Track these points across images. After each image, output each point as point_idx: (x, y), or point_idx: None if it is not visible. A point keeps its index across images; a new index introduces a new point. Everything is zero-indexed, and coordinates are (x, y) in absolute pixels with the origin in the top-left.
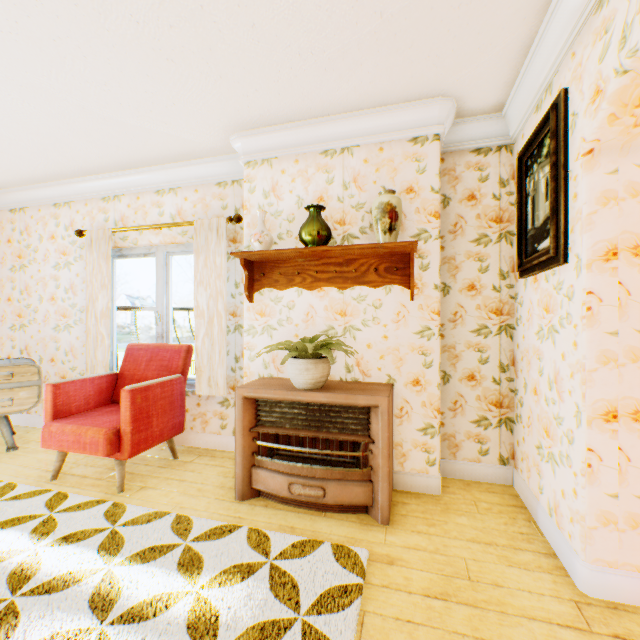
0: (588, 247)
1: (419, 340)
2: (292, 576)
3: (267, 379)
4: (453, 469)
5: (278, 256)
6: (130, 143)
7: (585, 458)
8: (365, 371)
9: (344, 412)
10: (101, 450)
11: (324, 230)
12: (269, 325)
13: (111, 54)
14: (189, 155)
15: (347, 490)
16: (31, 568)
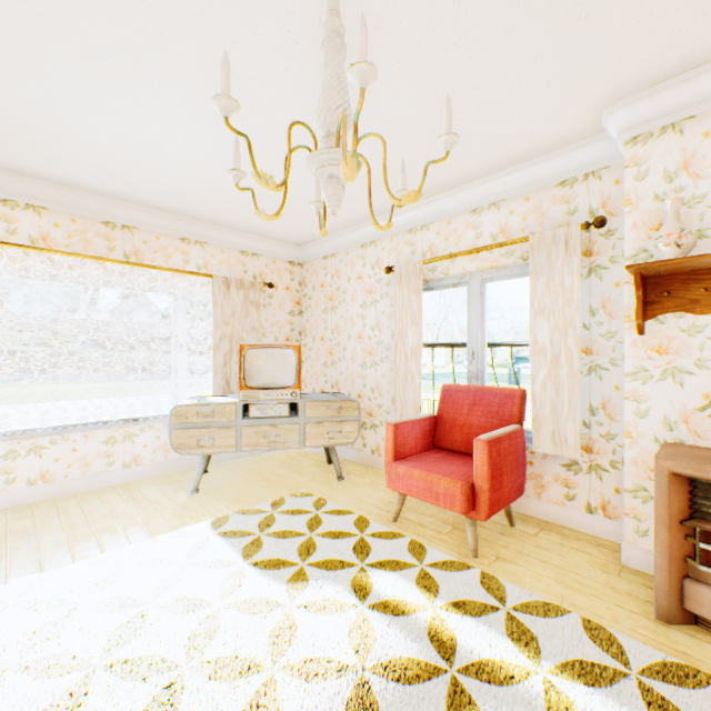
0: None
1: None
2: None
3: (683, 447)
4: None
5: (710, 262)
6: (460, 159)
7: None
8: None
9: None
10: (456, 505)
11: None
12: (675, 367)
13: (503, 42)
14: (524, 156)
15: None
16: (444, 634)
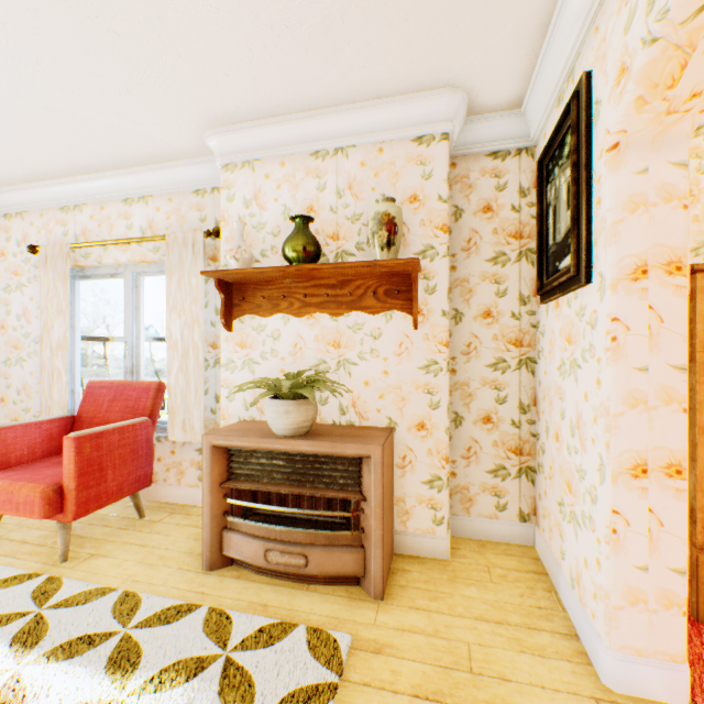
0: (613, 263)
1: (424, 376)
2: (251, 673)
3: (246, 423)
4: (466, 527)
5: (259, 276)
6: (85, 140)
7: (609, 522)
8: (362, 413)
9: (332, 463)
10: (37, 511)
11: (311, 245)
12: (251, 358)
13: (36, 21)
14: (160, 157)
15: (334, 558)
16: None
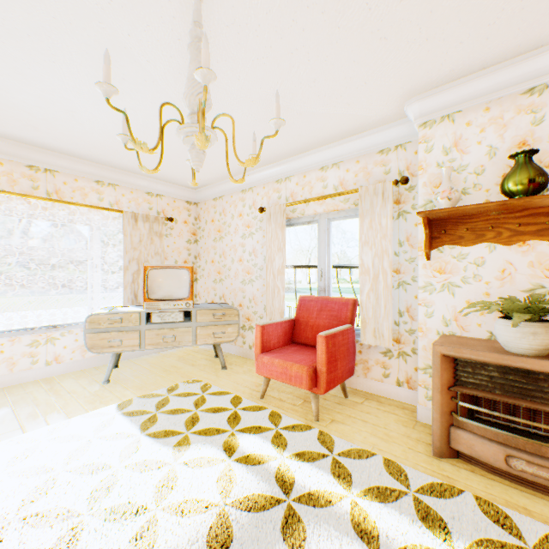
0: None
1: None
2: None
3: (453, 337)
4: None
5: (469, 211)
6: (310, 130)
7: None
8: None
9: None
10: (303, 383)
11: (542, 176)
12: (449, 282)
13: (331, 51)
14: (355, 131)
15: None
16: (287, 476)
